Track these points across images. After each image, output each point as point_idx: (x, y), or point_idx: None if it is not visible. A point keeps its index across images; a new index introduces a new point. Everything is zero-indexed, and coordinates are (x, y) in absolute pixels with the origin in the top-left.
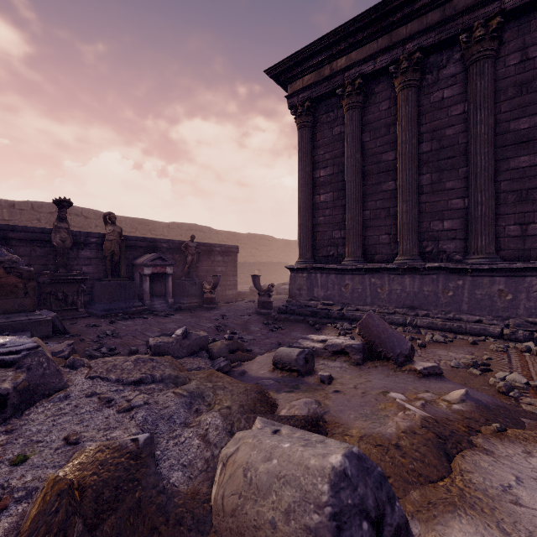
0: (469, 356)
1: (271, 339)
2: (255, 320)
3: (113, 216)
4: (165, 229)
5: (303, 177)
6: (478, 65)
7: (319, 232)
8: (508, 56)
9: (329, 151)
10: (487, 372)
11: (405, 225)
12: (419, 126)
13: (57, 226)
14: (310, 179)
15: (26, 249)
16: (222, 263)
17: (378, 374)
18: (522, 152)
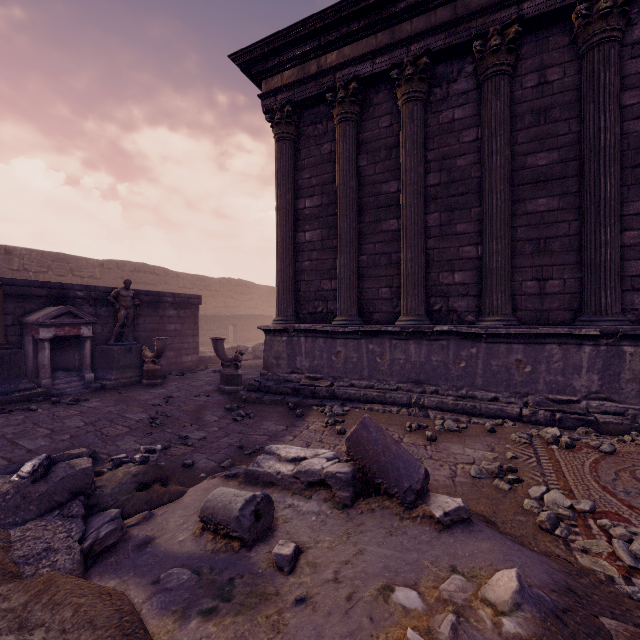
0: (490, 453)
1: (231, 436)
2: (214, 402)
3: None
4: (97, 269)
5: (282, 207)
6: (494, 81)
7: (303, 282)
8: (526, 76)
9: (316, 175)
10: (516, 485)
11: (410, 276)
12: (426, 151)
13: None
14: (292, 210)
15: None
16: (177, 318)
17: (376, 529)
18: (540, 193)
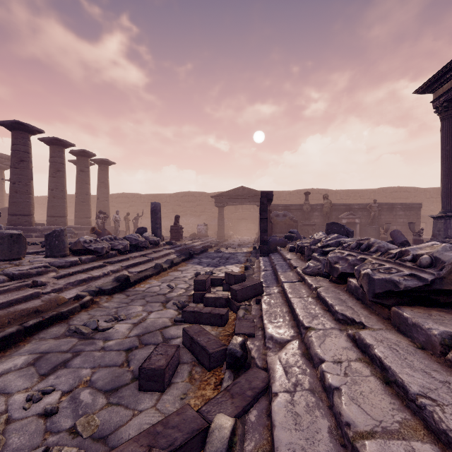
0: None
1: None
2: None
3: (327, 195)
4: (371, 194)
5: (443, 154)
6: None
7: None
8: None
9: None
10: None
11: None
12: None
13: (305, 203)
14: (450, 154)
15: (295, 213)
16: (404, 216)
17: None
18: None
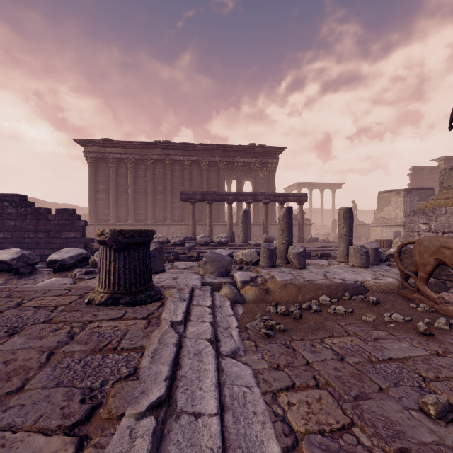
0: None
1: None
2: None
3: None
4: None
5: (91, 187)
6: (149, 170)
7: (99, 210)
8: (156, 169)
9: (103, 179)
10: None
11: (131, 211)
12: (135, 180)
13: None
14: (95, 188)
15: None
16: None
17: None
18: (159, 195)
